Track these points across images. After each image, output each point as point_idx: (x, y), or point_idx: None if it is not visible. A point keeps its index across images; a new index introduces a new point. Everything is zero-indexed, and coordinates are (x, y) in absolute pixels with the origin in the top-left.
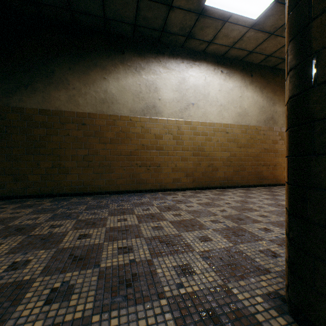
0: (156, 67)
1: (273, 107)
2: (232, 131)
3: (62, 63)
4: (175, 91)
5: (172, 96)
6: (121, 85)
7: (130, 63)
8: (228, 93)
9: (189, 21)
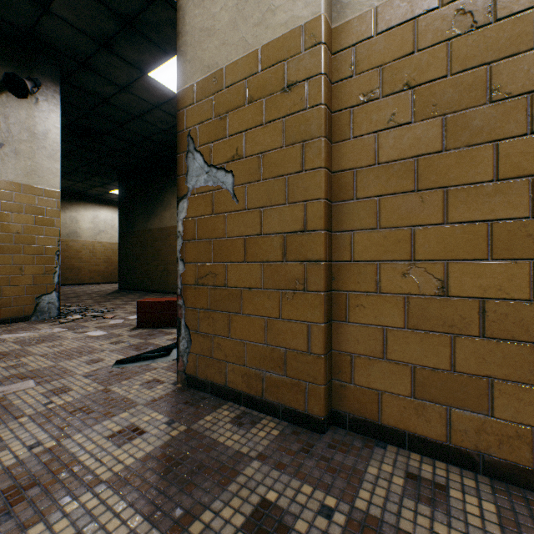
0: (77, 208)
1: None
2: None
3: None
4: (91, 223)
5: (89, 226)
6: None
7: None
8: None
9: (101, 193)
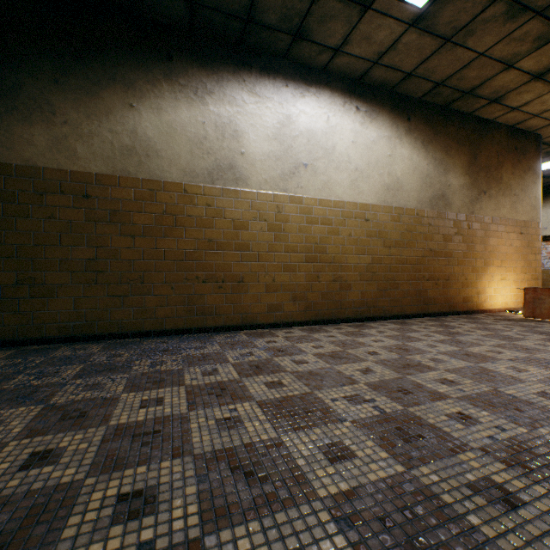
0: (235, 91)
1: (444, 176)
2: (376, 217)
3: (40, 70)
4: (272, 139)
5: (267, 149)
6: (166, 122)
7: (184, 81)
8: (368, 149)
9: (298, 2)
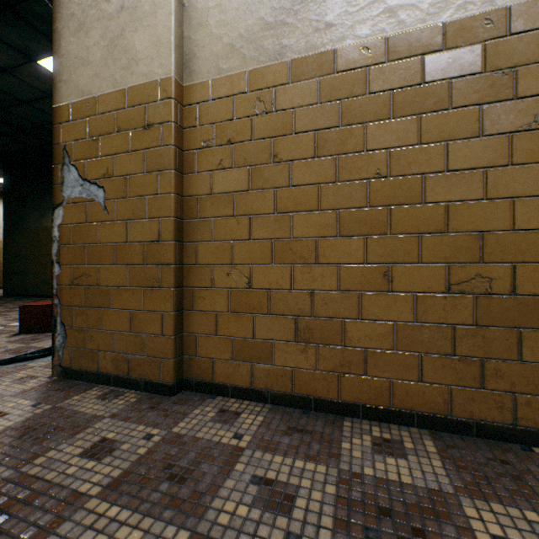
0: None
1: None
2: None
3: None
4: None
5: None
6: None
7: None
8: None
9: None
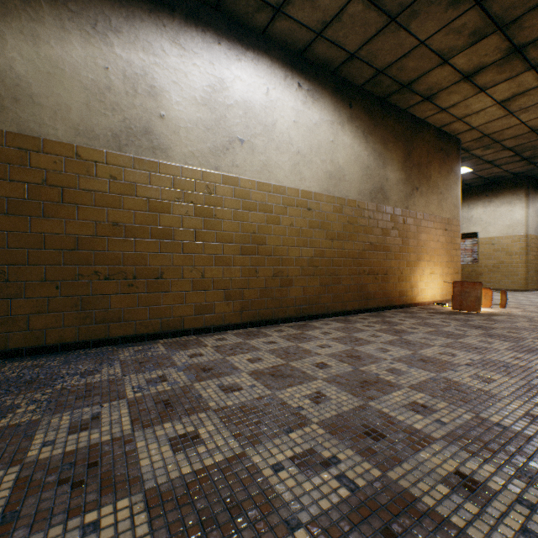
0: (152, 36)
1: (383, 170)
2: (318, 206)
3: None
4: (201, 104)
5: (195, 115)
6: (47, 58)
7: (76, 6)
8: (311, 132)
9: None
